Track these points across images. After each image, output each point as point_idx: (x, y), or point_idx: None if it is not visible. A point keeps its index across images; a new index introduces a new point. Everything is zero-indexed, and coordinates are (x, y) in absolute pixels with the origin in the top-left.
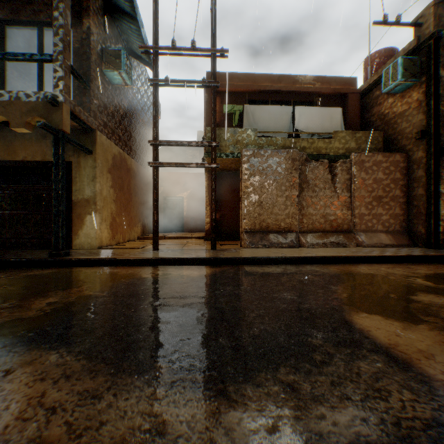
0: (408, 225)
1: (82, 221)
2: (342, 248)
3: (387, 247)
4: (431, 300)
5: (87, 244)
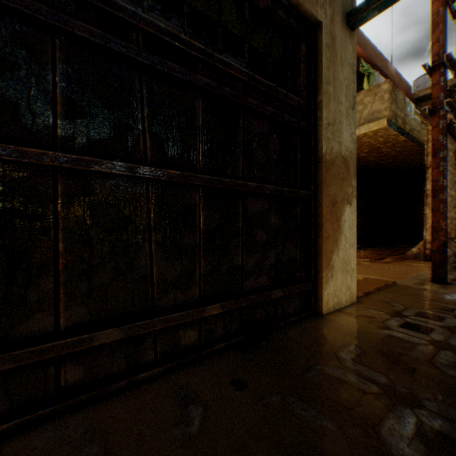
0: None
1: (337, 223)
2: None
3: None
4: None
5: (345, 291)
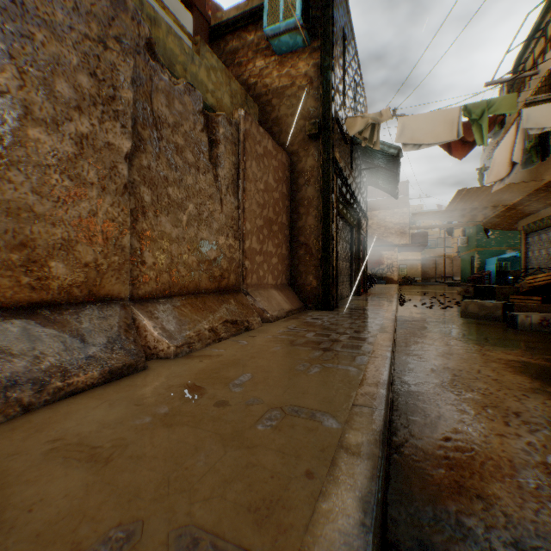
0: (294, 275)
1: None
2: (255, 336)
3: (290, 315)
4: None
5: None
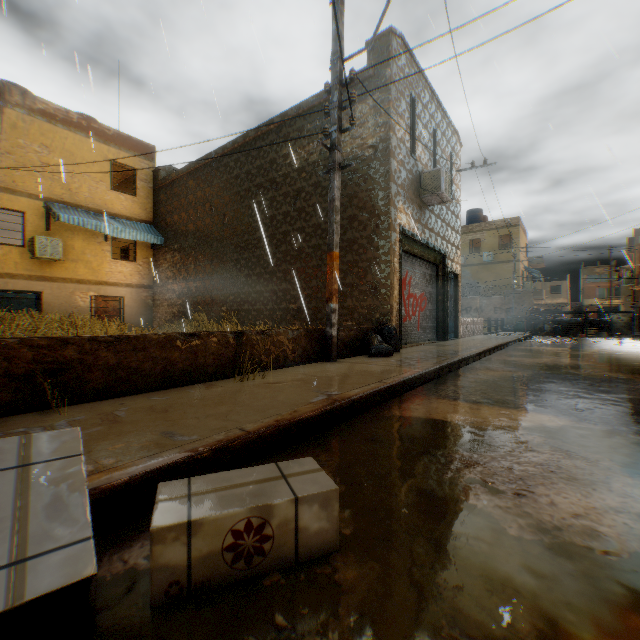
0: None
1: None
2: None
3: None
4: (639, 490)
5: None
